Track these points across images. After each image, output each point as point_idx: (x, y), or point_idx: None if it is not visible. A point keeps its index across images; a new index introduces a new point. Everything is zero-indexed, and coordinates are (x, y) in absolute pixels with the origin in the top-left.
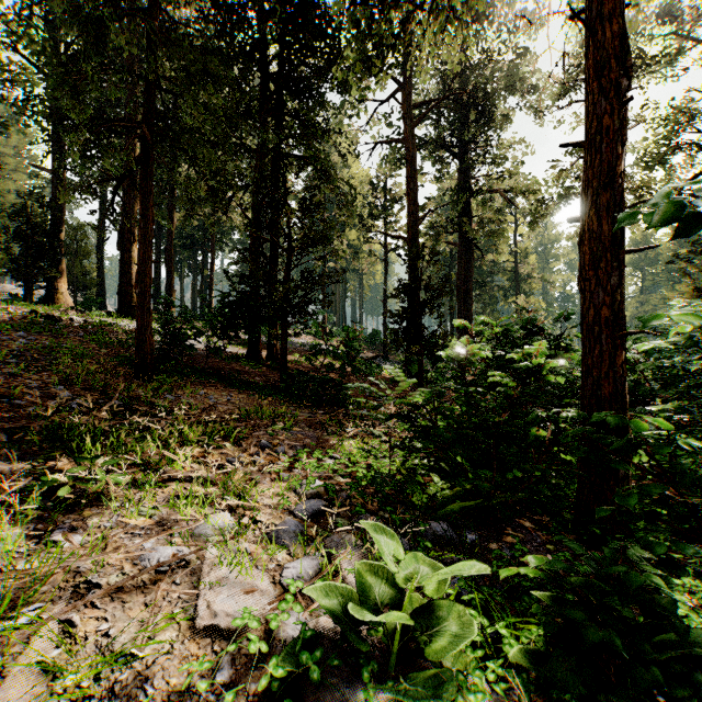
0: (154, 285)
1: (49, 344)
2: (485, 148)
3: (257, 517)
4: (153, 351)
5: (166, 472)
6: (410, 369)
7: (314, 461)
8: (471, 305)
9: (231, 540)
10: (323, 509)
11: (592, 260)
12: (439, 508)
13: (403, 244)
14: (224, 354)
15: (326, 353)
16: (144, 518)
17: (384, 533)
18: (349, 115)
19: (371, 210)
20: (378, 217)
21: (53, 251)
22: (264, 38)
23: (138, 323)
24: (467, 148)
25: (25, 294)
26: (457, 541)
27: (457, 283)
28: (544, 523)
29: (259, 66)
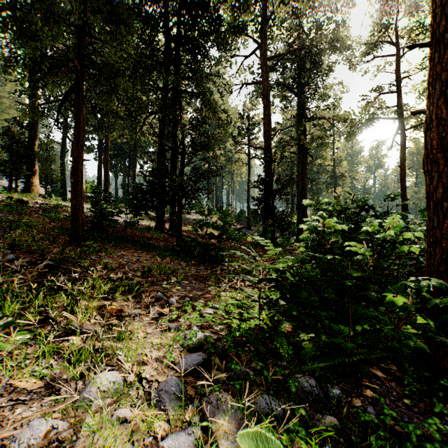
0: (97, 181)
1: (12, 219)
2: (315, 89)
3: (142, 373)
4: (83, 224)
5: (72, 325)
6: (266, 236)
7: (196, 313)
8: (306, 193)
9: (114, 403)
10: (202, 362)
11: (440, 144)
12: (302, 358)
13: (260, 153)
14: (137, 226)
15: (208, 226)
16: (35, 379)
17: (268, 446)
18: (225, 67)
19: (239, 131)
20: (244, 136)
21: (28, 158)
22: (167, 11)
23: (73, 203)
24: (303, 89)
25: (10, 186)
26: (324, 396)
27: (297, 179)
28: (393, 372)
29: (164, 31)
